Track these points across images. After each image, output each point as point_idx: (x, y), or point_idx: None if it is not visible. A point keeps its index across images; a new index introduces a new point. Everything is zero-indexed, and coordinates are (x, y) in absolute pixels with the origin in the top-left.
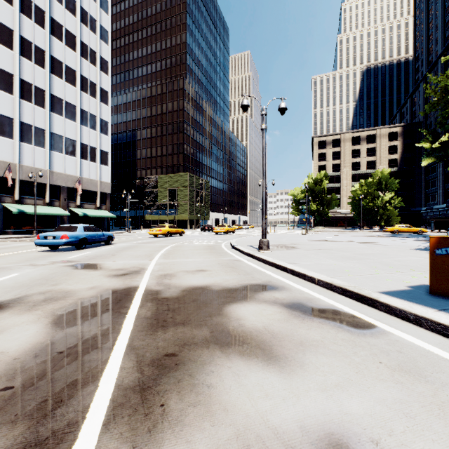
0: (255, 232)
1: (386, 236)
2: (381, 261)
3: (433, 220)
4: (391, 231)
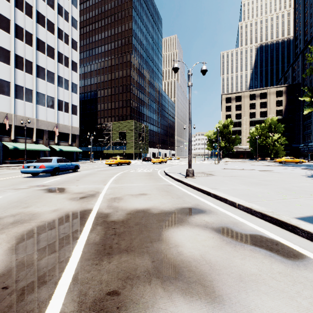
0: (180, 162)
1: (277, 165)
2: (283, 186)
3: (309, 154)
4: (279, 162)
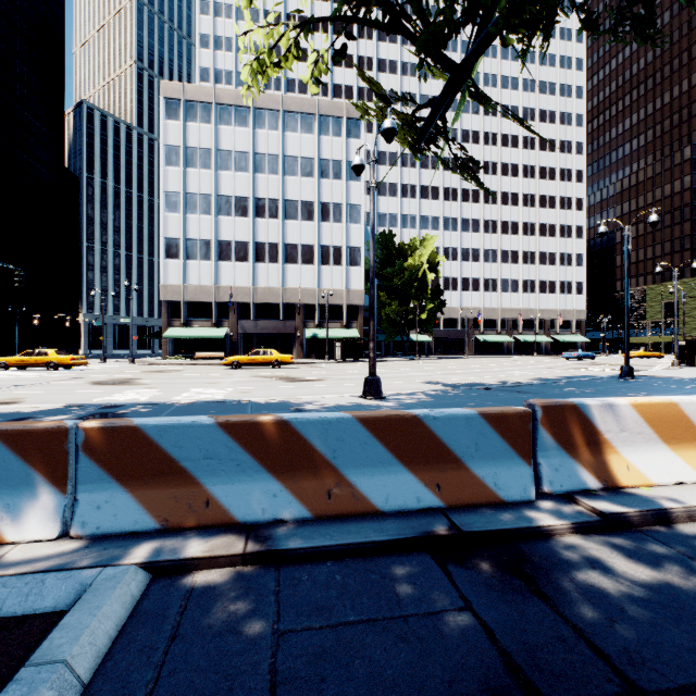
0: None
1: None
2: None
3: None
4: None
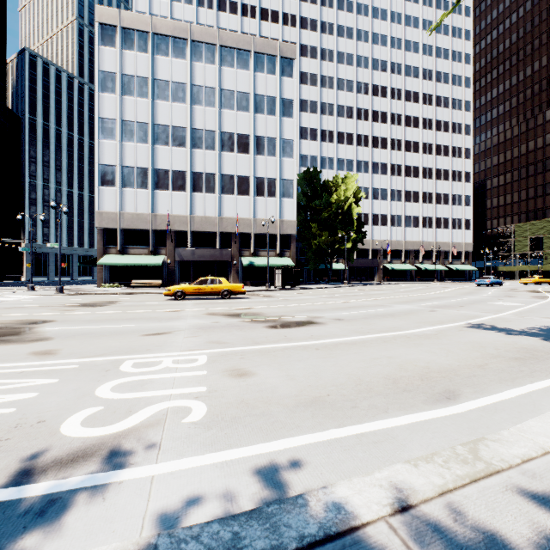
0: None
1: None
2: None
3: None
4: None
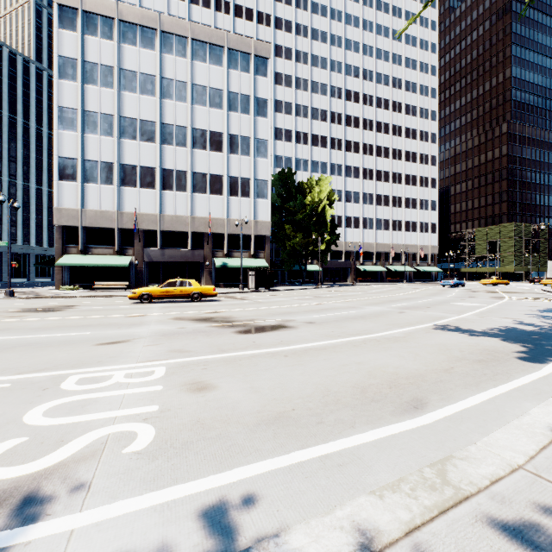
0: None
1: None
2: None
3: None
4: None
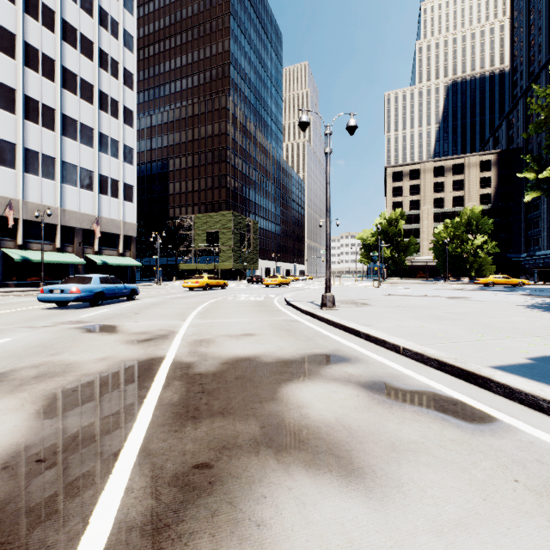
0: (314, 284)
1: (479, 289)
2: (481, 322)
3: (536, 270)
4: (484, 284)
